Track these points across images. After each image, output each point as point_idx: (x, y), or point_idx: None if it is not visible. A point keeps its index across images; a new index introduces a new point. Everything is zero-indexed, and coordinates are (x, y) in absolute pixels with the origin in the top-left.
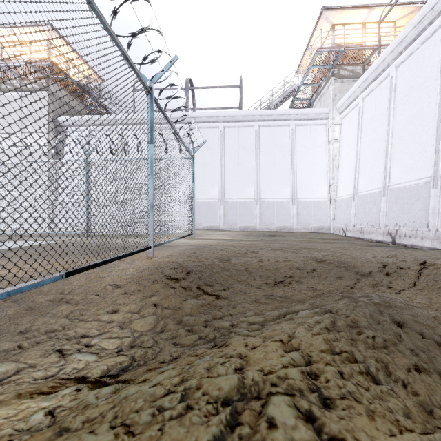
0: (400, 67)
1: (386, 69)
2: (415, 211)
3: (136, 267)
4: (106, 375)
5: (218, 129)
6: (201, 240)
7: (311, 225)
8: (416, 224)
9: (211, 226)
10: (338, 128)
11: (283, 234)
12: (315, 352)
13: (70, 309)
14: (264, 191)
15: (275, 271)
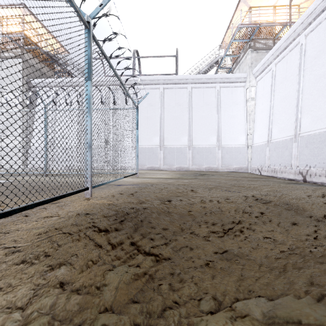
0: (309, 36)
1: (297, 38)
2: (324, 154)
3: (64, 212)
4: None
5: (159, 90)
6: (144, 179)
7: (233, 166)
8: (325, 165)
9: (153, 167)
10: (254, 89)
11: (211, 173)
12: None
13: None
14: (196, 139)
15: (220, 216)
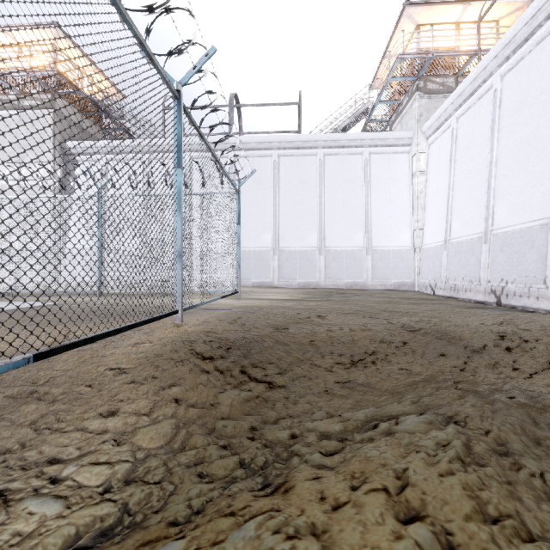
0: (507, 77)
1: (488, 79)
2: (527, 263)
3: (155, 339)
4: (71, 547)
5: (272, 159)
6: (249, 301)
7: (390, 281)
8: (529, 280)
9: (262, 282)
10: (425, 157)
11: (355, 292)
12: (457, 522)
13: (41, 412)
14: (330, 237)
15: (351, 345)
